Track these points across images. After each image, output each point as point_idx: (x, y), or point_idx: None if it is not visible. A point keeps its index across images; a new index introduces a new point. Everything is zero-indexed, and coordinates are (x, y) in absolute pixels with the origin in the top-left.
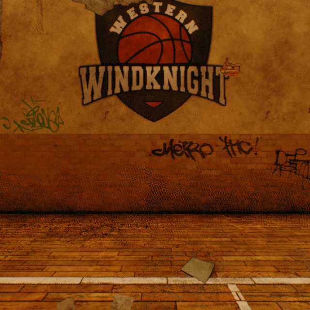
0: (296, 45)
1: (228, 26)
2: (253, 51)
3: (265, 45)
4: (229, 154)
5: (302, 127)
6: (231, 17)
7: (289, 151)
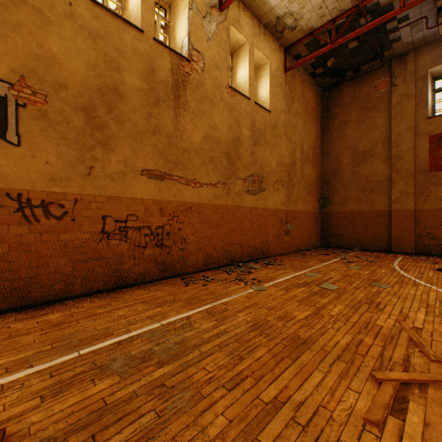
0: (128, 97)
1: (26, 28)
2: (70, 83)
3: (89, 82)
4: (28, 220)
5: (134, 190)
6: (31, 17)
7: (120, 217)
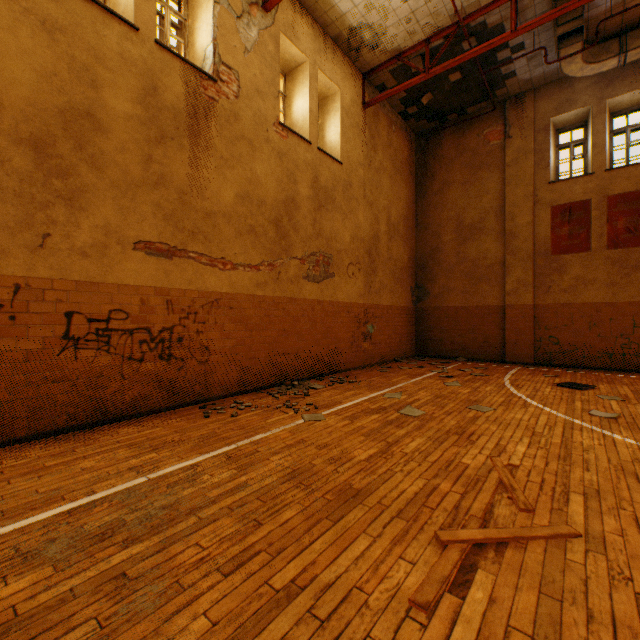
0: (111, 129)
1: None
2: (8, 99)
3: (41, 99)
4: None
5: (122, 273)
6: None
7: (98, 314)
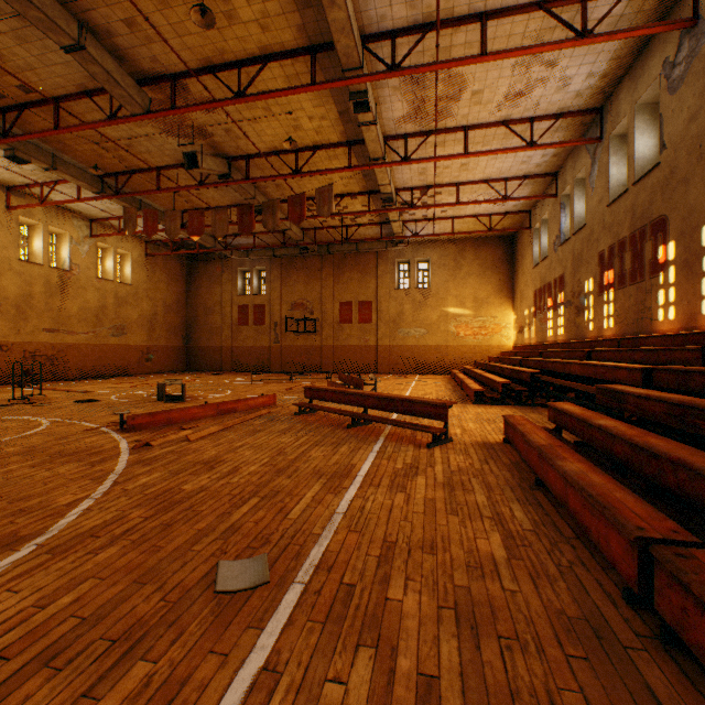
0: (37, 297)
1: None
2: (12, 297)
3: (19, 294)
4: None
5: (40, 339)
6: None
7: (33, 351)
